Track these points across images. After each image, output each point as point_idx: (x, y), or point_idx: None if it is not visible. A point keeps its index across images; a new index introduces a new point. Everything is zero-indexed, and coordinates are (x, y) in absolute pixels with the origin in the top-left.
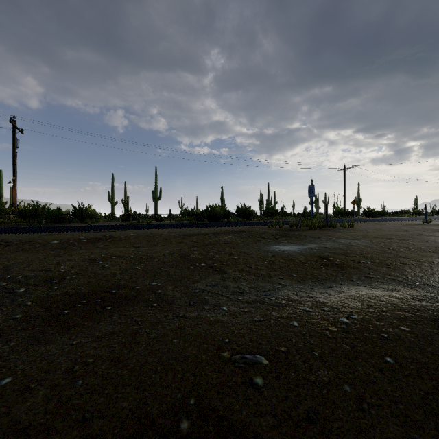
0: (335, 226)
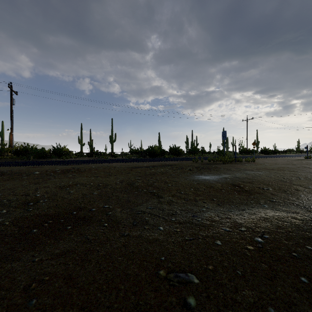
0: (242, 160)
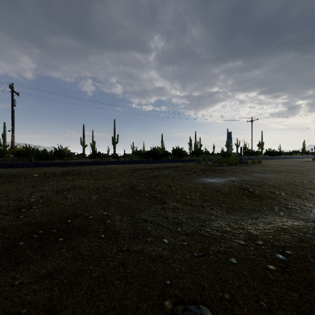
0: (247, 162)
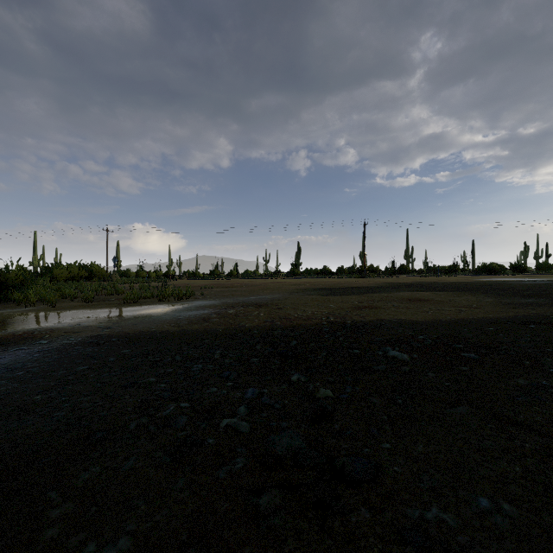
0: None
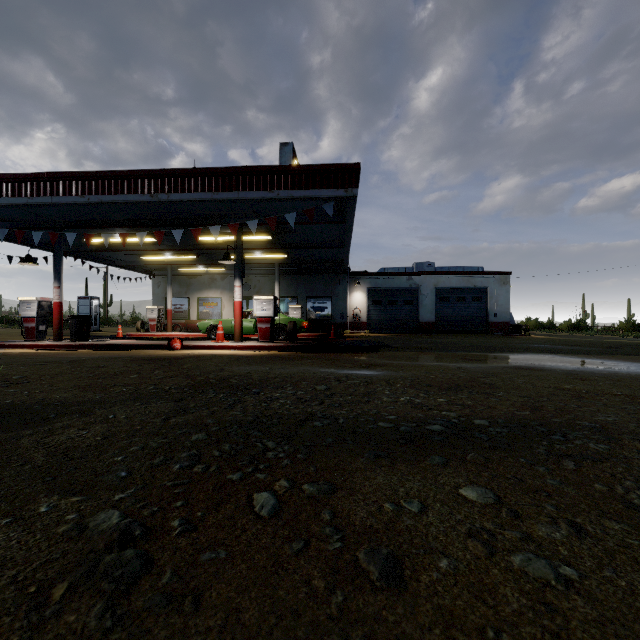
0: None
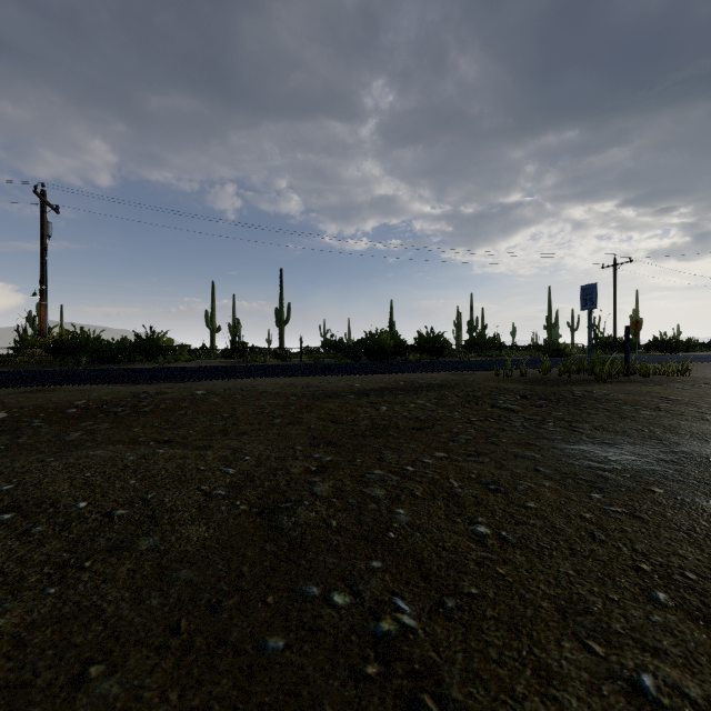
0: (649, 372)
